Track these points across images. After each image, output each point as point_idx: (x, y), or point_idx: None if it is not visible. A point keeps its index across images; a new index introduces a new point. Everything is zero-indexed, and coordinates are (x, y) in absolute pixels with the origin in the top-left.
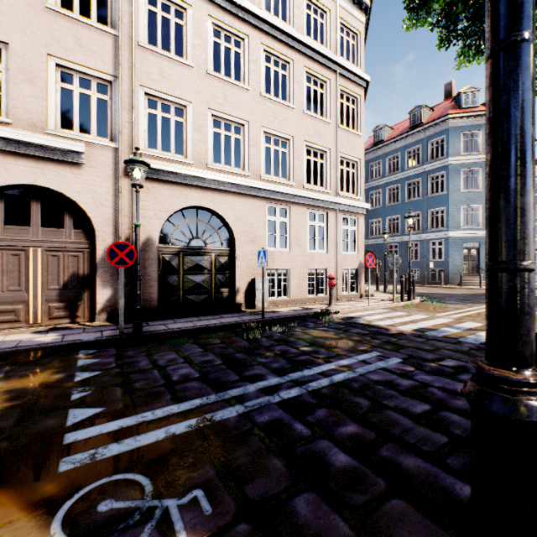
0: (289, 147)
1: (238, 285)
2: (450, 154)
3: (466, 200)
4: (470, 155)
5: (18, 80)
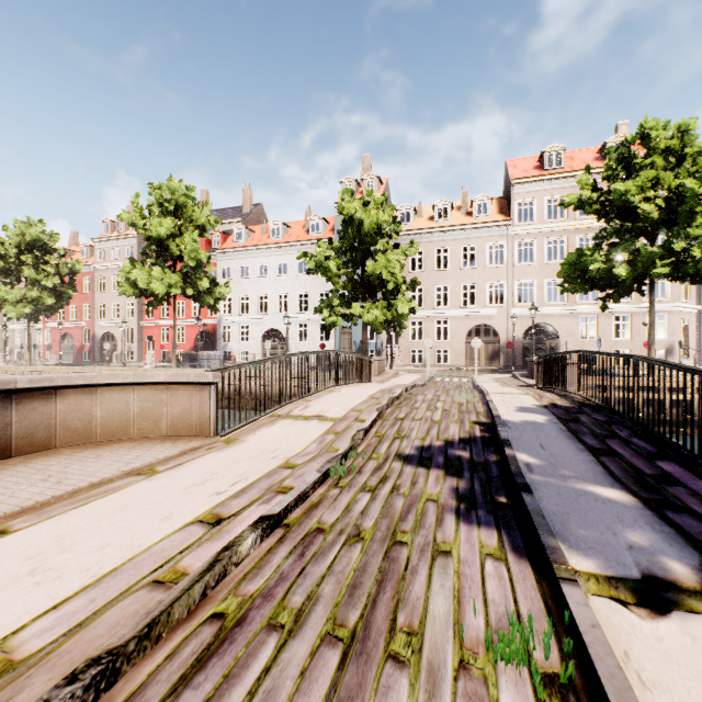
0: None
1: None
2: None
3: None
4: None
5: (478, 294)
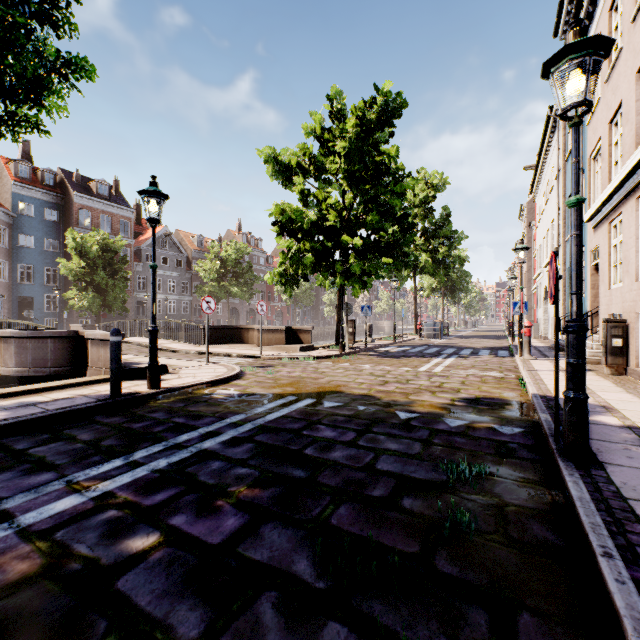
0: None
1: None
2: None
3: None
4: None
5: None
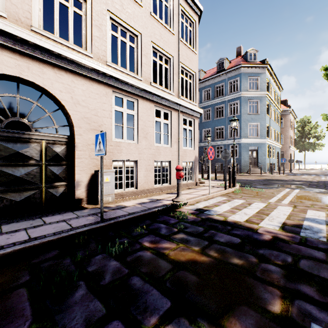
0: (136, 43)
1: (78, 178)
2: (242, 90)
3: (251, 120)
4: (253, 91)
5: None
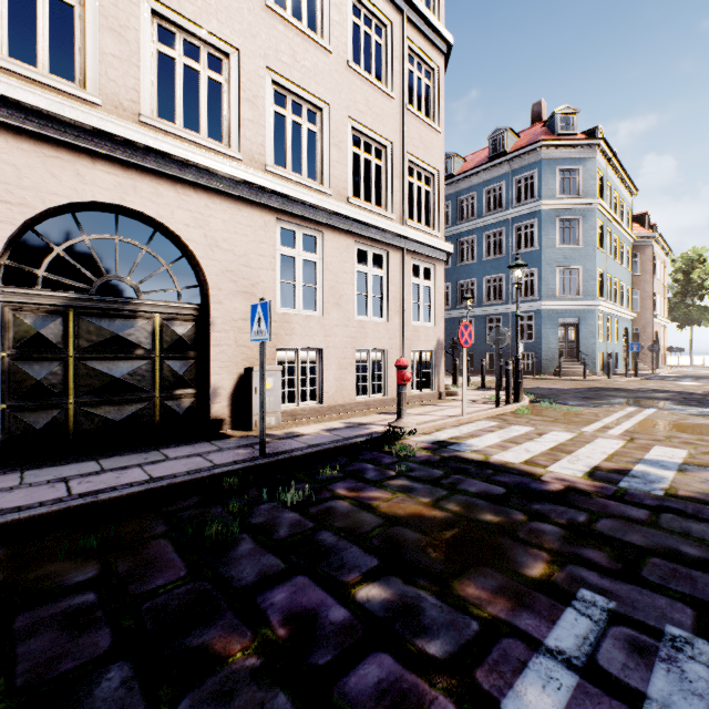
0: (321, 123)
1: (216, 382)
2: (543, 196)
3: (563, 260)
4: (568, 199)
5: None
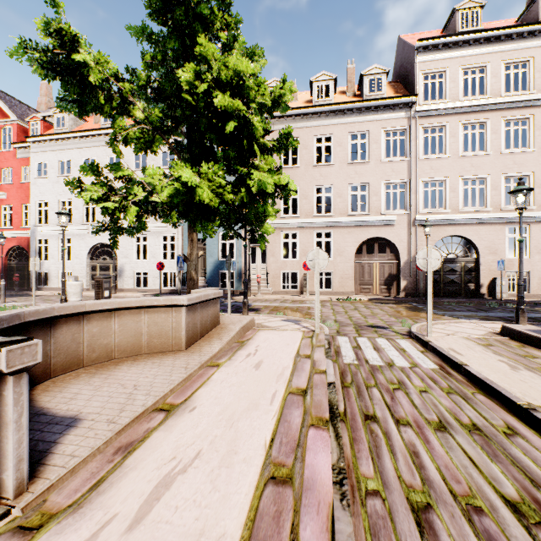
0: (528, 180)
1: (481, 282)
2: None
3: None
4: None
5: (371, 196)
